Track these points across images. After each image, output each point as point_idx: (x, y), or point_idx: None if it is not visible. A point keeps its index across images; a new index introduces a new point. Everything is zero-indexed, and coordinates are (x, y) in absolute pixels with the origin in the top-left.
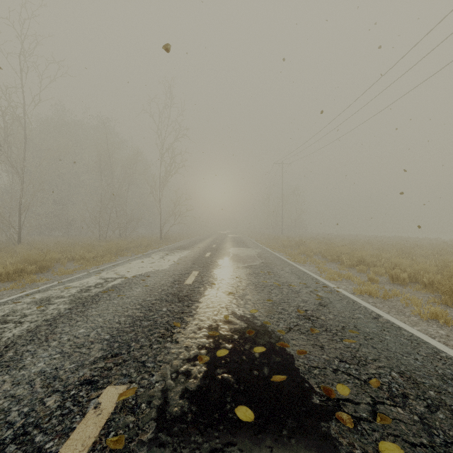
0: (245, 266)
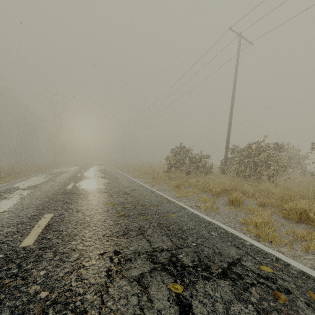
0: (98, 169)
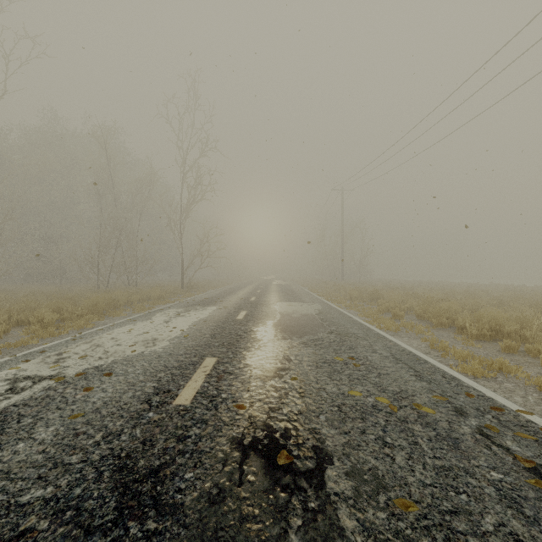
0: (305, 342)
